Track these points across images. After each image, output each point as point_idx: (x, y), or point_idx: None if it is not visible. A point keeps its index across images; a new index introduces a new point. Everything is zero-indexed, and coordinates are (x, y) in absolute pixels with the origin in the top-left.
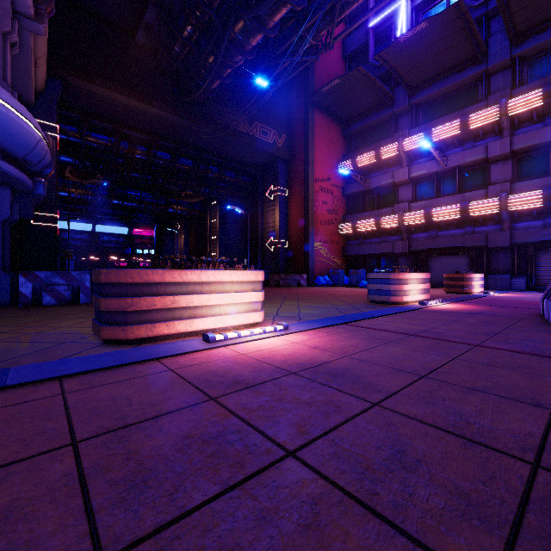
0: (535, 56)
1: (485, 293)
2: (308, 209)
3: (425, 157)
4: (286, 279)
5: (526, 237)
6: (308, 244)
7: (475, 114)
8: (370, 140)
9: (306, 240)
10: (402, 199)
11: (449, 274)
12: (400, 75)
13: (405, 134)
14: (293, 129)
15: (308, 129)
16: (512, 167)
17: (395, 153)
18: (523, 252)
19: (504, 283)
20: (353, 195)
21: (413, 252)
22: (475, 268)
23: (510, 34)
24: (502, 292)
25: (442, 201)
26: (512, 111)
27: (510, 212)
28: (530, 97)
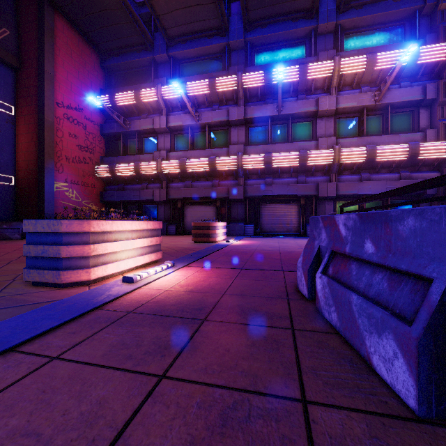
0: (260, 47)
1: (227, 241)
2: (43, 137)
3: (182, 110)
4: (0, 229)
5: (254, 191)
6: (43, 182)
7: (220, 79)
8: (132, 82)
9: (40, 177)
10: (162, 147)
11: (197, 222)
12: (157, 15)
13: (164, 82)
14: (22, 28)
15: (43, 32)
16: (245, 133)
17: (154, 99)
18: (252, 204)
19: (240, 230)
20: (113, 136)
21: (171, 201)
22: (220, 217)
23: (244, 17)
24: (239, 238)
25: (196, 154)
26: (246, 84)
27: (244, 170)
28: (257, 76)
